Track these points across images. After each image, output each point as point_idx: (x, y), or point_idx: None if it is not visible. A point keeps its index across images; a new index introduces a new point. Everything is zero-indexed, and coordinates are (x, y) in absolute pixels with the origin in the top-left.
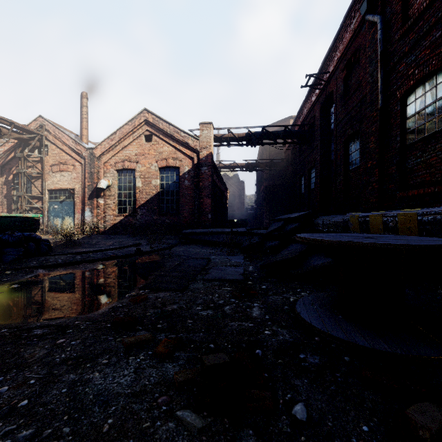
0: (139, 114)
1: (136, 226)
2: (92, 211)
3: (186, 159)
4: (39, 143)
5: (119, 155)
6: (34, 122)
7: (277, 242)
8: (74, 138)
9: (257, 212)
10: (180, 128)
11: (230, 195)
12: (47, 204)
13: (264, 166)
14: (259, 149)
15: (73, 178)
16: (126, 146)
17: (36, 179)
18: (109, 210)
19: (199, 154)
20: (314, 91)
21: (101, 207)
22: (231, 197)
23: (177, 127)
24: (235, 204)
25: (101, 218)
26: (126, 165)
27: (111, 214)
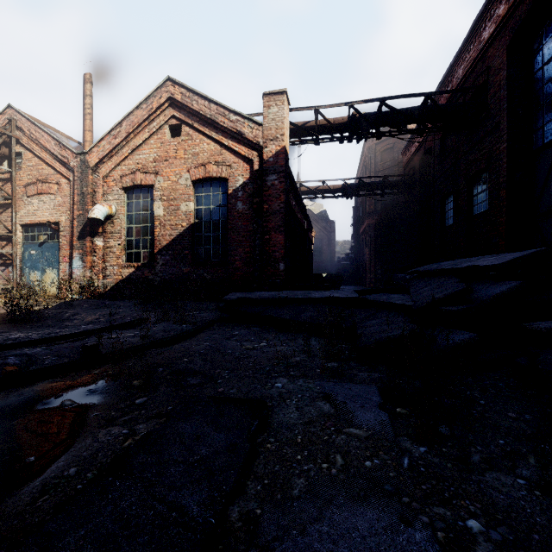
0: (158, 89)
1: (154, 284)
2: (83, 259)
3: (239, 164)
4: (9, 151)
5: (128, 162)
6: (1, 117)
7: (466, 335)
8: (57, 138)
9: (355, 263)
10: (228, 107)
11: (315, 240)
12: (21, 249)
13: (371, 188)
14: (357, 173)
15: (57, 205)
16: (138, 147)
17: (4, 208)
18: (111, 257)
19: (262, 152)
20: (490, 16)
21: (98, 252)
22: (316, 242)
23: (222, 105)
24: (323, 253)
25: (98, 271)
26: (138, 179)
27: (115, 264)
